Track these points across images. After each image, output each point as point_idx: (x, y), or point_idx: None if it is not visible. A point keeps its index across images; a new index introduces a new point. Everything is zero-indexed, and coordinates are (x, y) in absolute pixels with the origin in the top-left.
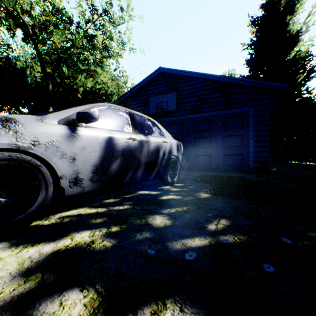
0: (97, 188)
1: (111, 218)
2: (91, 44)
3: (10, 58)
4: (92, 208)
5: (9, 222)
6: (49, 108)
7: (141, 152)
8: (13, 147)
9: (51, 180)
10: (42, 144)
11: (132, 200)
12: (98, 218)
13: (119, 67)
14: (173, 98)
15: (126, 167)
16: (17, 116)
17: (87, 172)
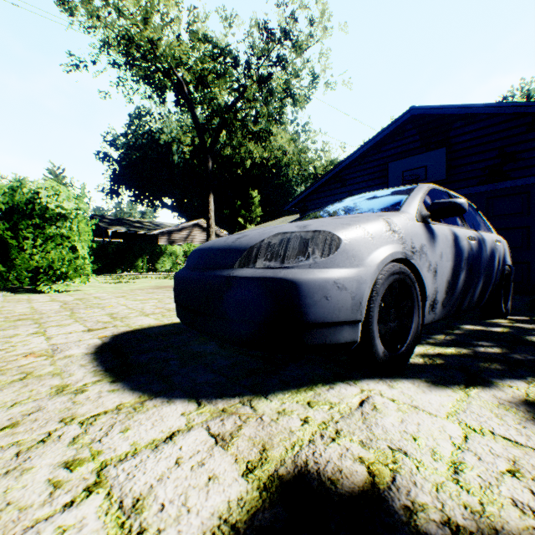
0: (441, 316)
1: (513, 365)
2: (267, 91)
3: (153, 131)
4: (439, 346)
5: (397, 355)
6: (208, 196)
7: (480, 259)
8: (402, 257)
9: (420, 301)
10: (416, 252)
11: (484, 339)
12: (487, 362)
13: (296, 118)
14: (439, 159)
15: (467, 285)
16: (387, 215)
17: (441, 291)
